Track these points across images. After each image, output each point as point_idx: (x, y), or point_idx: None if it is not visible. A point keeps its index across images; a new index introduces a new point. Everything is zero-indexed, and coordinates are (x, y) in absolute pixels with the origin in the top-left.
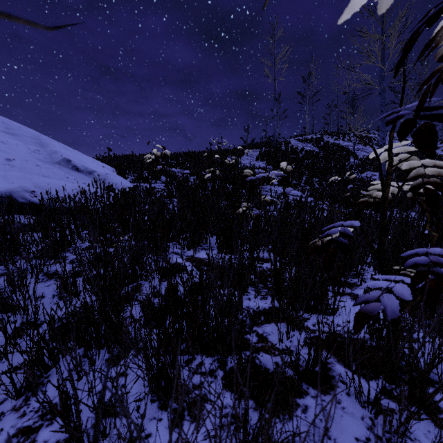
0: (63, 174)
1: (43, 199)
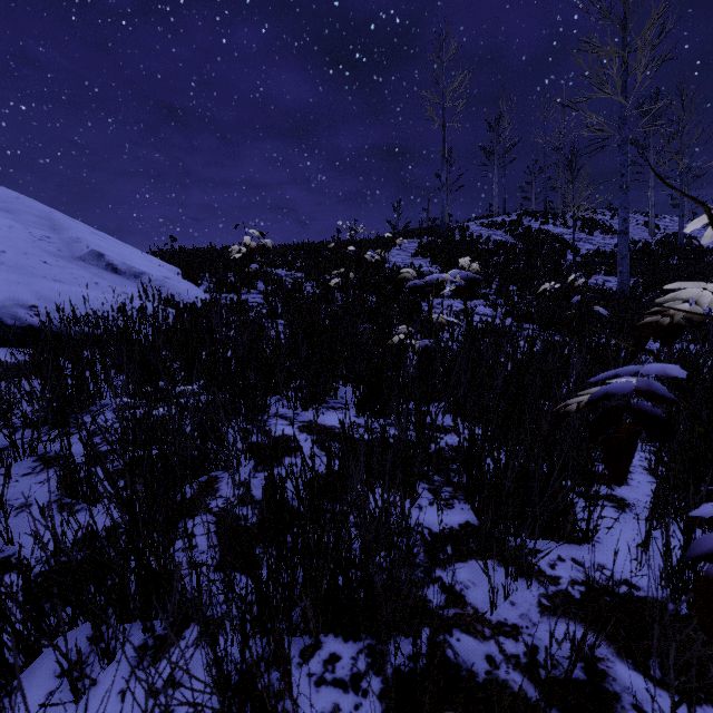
0: (89, 277)
1: (51, 320)
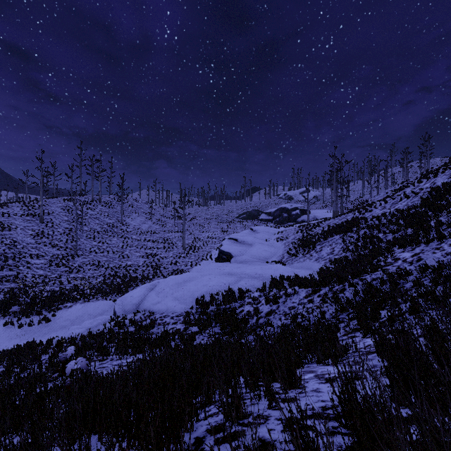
0: None
1: None
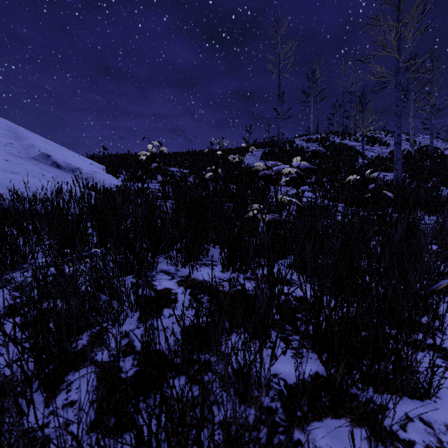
0: (38, 170)
1: (4, 200)
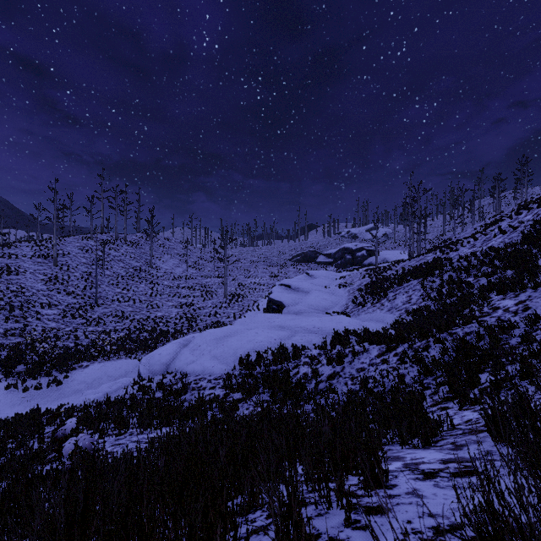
0: None
1: None
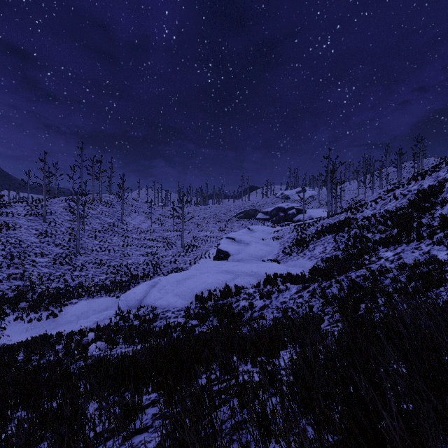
0: None
1: None
